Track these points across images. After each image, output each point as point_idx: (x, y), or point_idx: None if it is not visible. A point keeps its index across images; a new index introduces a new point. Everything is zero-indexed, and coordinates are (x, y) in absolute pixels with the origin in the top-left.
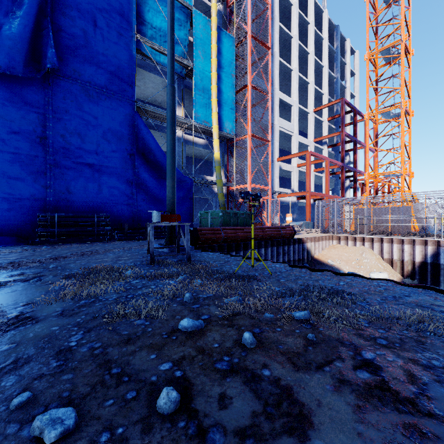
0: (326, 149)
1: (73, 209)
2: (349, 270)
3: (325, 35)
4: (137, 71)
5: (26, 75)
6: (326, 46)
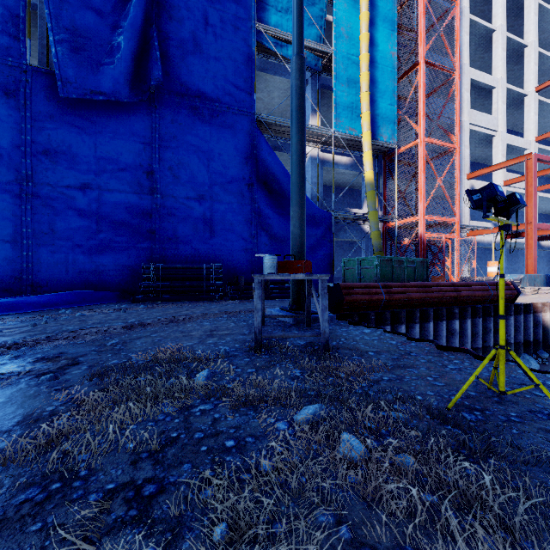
0: None
1: (181, 259)
2: None
3: None
4: (259, 78)
5: (132, 100)
6: None
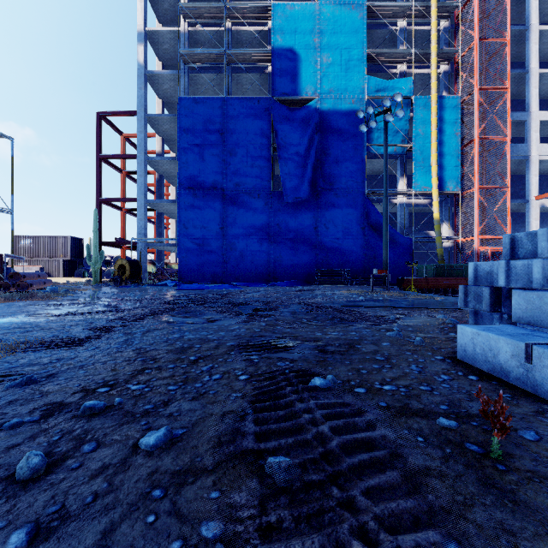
0: None
1: (330, 266)
2: None
3: None
4: (367, 161)
5: (309, 197)
6: None
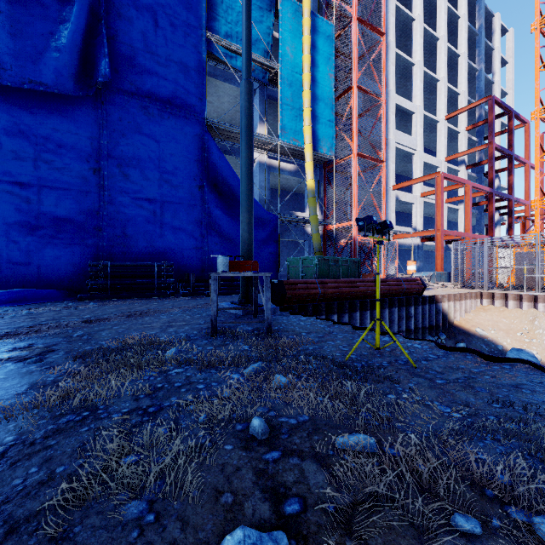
0: (464, 170)
1: (130, 257)
2: (513, 344)
3: (463, 11)
4: (209, 82)
5: (77, 94)
6: (464, 26)
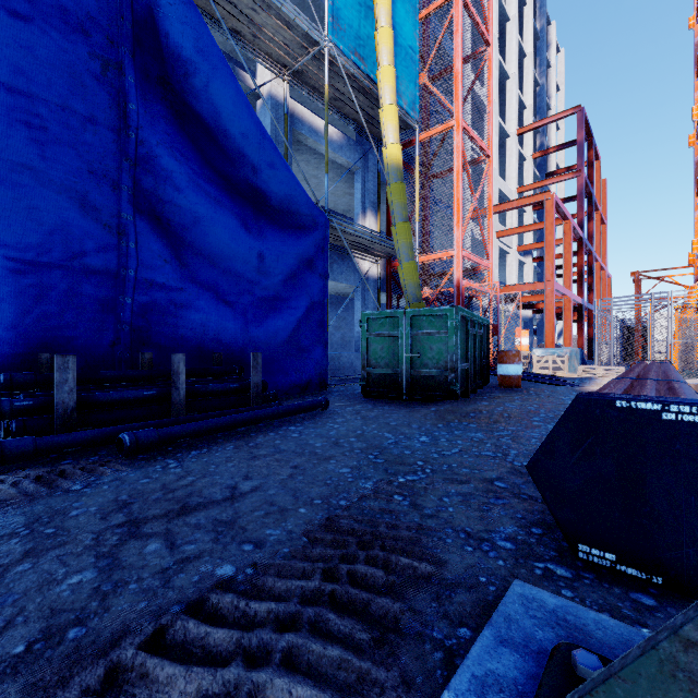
0: (531, 212)
1: None
2: None
3: None
4: None
5: None
6: (531, 17)
